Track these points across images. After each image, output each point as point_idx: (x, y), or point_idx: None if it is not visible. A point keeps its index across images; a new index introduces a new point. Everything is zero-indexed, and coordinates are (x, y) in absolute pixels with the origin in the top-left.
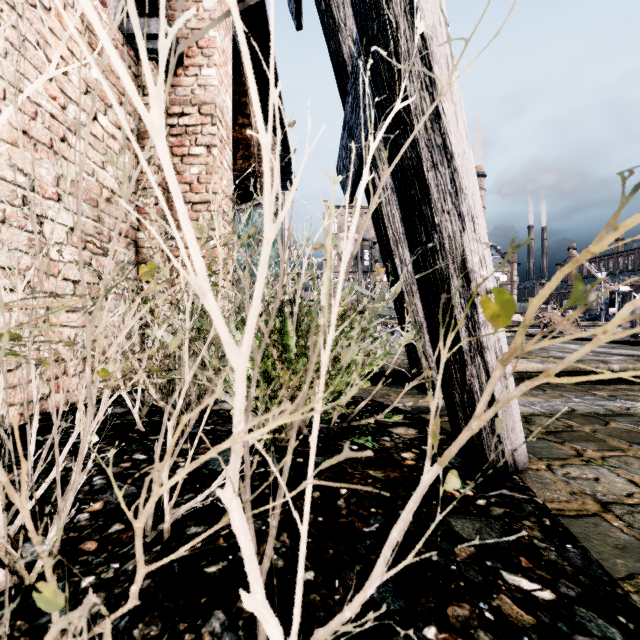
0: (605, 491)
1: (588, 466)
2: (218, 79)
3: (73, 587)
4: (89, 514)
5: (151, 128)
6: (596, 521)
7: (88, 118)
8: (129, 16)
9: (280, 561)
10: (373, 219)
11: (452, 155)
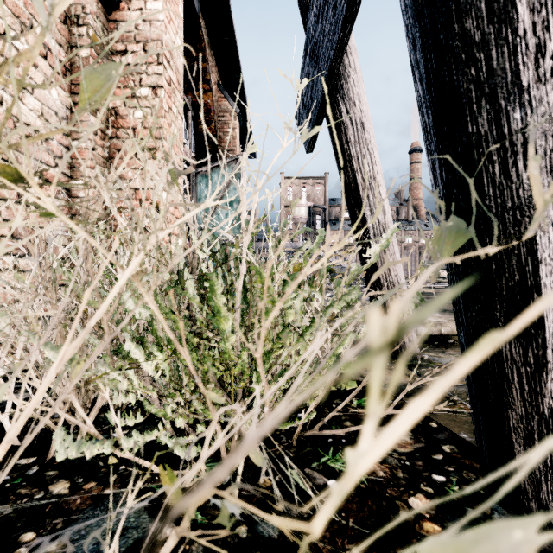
0: None
1: None
2: (165, 14)
3: None
4: None
5: None
6: None
7: None
8: None
9: None
10: (339, 162)
11: None
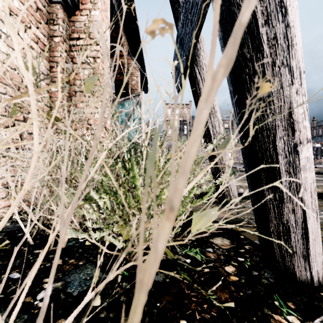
0: None
1: None
2: (100, 17)
3: None
4: None
5: None
6: None
7: None
8: None
9: None
10: (195, 99)
11: (286, 10)
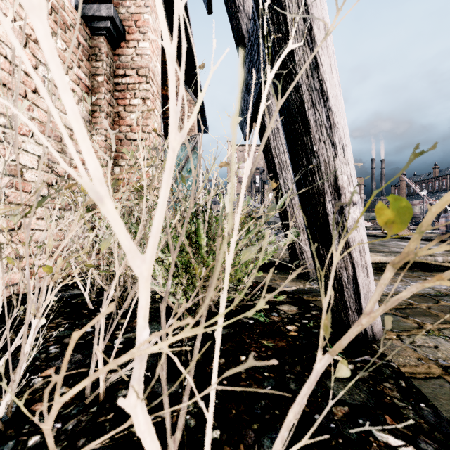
0: (444, 357)
1: (428, 336)
2: (151, 50)
3: (21, 446)
4: (42, 378)
5: (25, 2)
6: (441, 383)
7: None
8: (85, 3)
9: (192, 421)
10: (264, 151)
11: (327, 97)
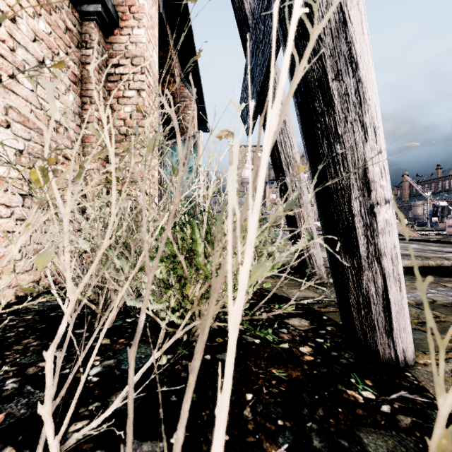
0: None
1: None
2: (146, 38)
3: None
4: None
5: None
6: None
7: (36, 61)
8: None
9: None
10: None
11: (357, 65)
